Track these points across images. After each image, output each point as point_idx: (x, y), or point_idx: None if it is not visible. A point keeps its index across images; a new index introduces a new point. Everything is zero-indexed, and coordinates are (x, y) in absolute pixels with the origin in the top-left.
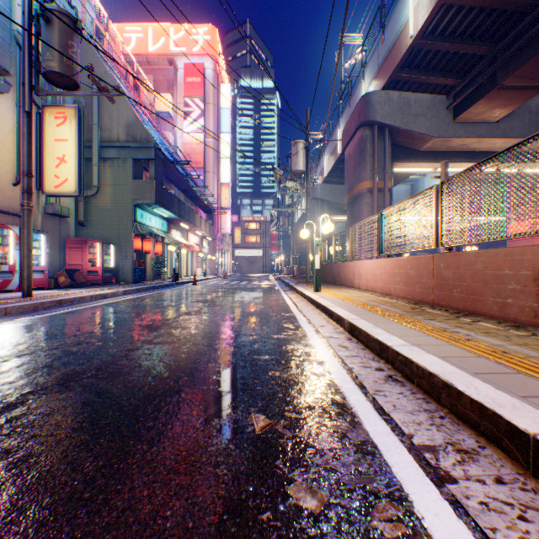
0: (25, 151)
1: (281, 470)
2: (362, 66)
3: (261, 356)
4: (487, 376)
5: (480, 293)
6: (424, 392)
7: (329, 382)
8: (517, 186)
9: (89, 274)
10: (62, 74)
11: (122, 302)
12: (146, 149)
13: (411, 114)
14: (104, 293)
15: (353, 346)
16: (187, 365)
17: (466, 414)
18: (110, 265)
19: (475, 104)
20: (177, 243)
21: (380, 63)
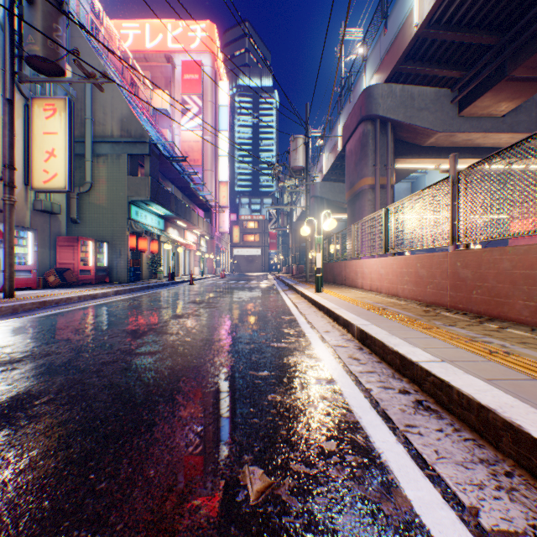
0: (7, 141)
1: None
2: (363, 59)
3: (259, 372)
4: None
5: (506, 295)
6: (471, 428)
7: (345, 412)
8: None
9: (81, 273)
10: (46, 59)
11: (111, 303)
12: (140, 144)
13: (414, 108)
14: (93, 293)
15: (366, 358)
16: (168, 386)
17: None
18: (104, 264)
19: (481, 96)
20: (173, 242)
21: (382, 55)
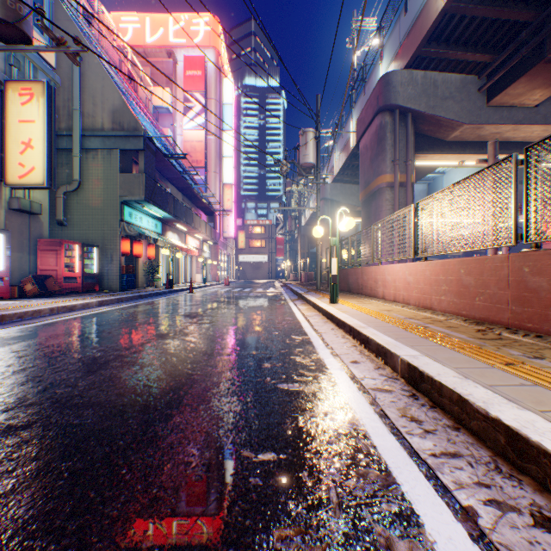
0: None
1: None
2: (380, 45)
3: (258, 454)
4: None
5: None
6: None
7: None
8: None
9: (65, 280)
10: (6, 22)
11: (88, 317)
12: (134, 138)
13: (438, 97)
14: (70, 305)
15: (430, 419)
16: (85, 497)
17: None
18: (93, 271)
19: (515, 82)
20: (172, 247)
21: (402, 38)
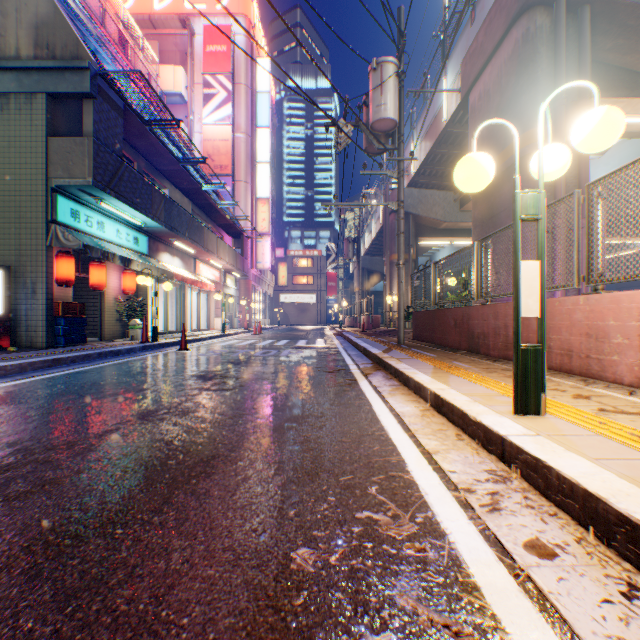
0: None
1: None
2: None
3: None
4: None
5: None
6: None
7: None
8: None
9: None
10: None
11: None
12: (73, 73)
13: None
14: None
15: None
16: None
17: None
18: None
19: None
20: (165, 274)
21: None
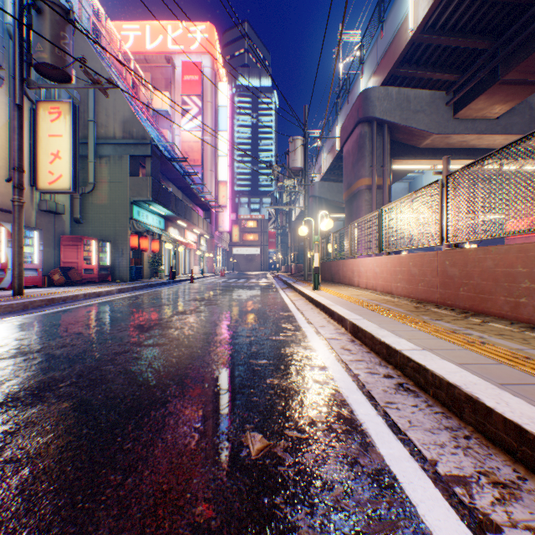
0: (16, 145)
1: (282, 512)
2: (361, 62)
3: (258, 361)
4: (516, 388)
5: (490, 292)
6: (441, 404)
7: (334, 392)
8: (532, 178)
9: (85, 272)
10: (54, 66)
11: (116, 301)
12: (142, 146)
13: (410, 111)
14: (98, 291)
15: (357, 349)
16: (177, 372)
17: (498, 436)
18: (106, 263)
19: (475, 99)
20: (174, 241)
21: (379, 59)
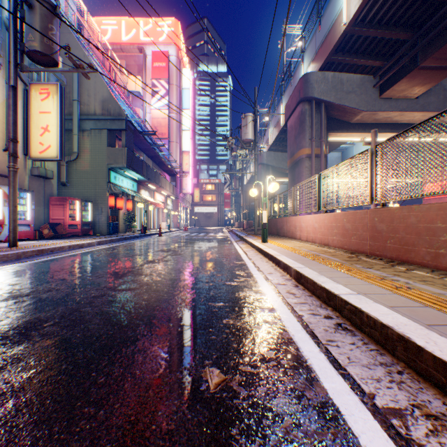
0: (11, 120)
1: (237, 443)
2: (302, 51)
3: (216, 303)
4: (442, 329)
5: (413, 244)
6: (376, 342)
7: (281, 331)
8: None
9: (70, 227)
10: (43, 53)
11: (96, 251)
12: (118, 121)
13: (343, 92)
14: (80, 243)
15: (300, 293)
16: (146, 313)
17: (428, 372)
18: (88, 220)
19: (398, 82)
20: (145, 201)
21: (317, 48)
